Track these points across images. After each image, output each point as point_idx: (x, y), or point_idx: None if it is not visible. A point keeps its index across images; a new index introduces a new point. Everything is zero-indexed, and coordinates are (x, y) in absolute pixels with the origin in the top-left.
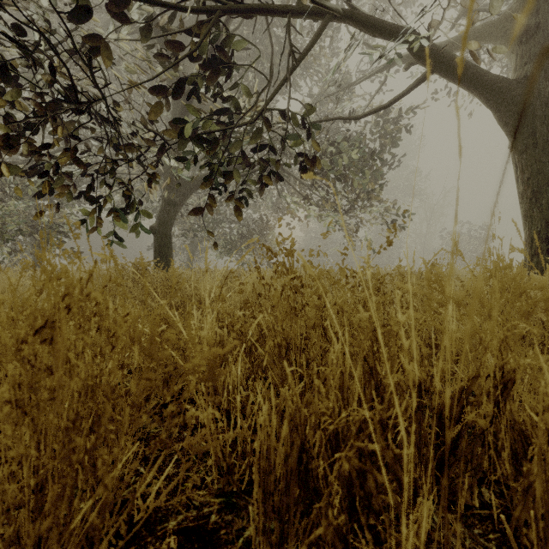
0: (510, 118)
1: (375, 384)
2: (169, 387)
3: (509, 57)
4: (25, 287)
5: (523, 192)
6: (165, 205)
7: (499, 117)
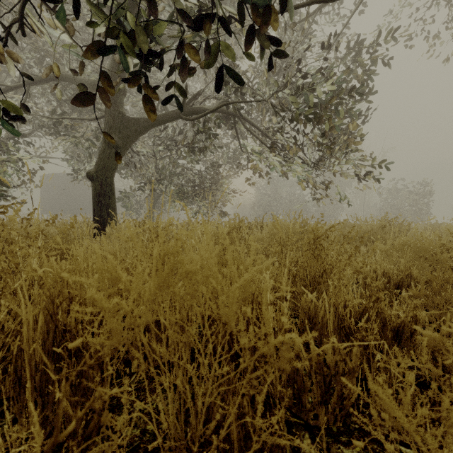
0: None
1: None
2: None
3: None
4: None
5: None
6: (106, 148)
7: None
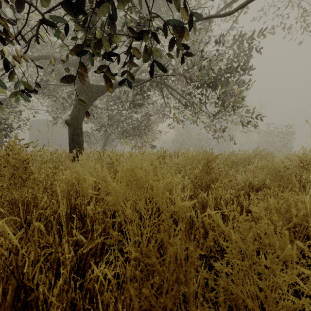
0: None
1: None
2: None
3: None
4: None
5: None
6: (77, 104)
7: None
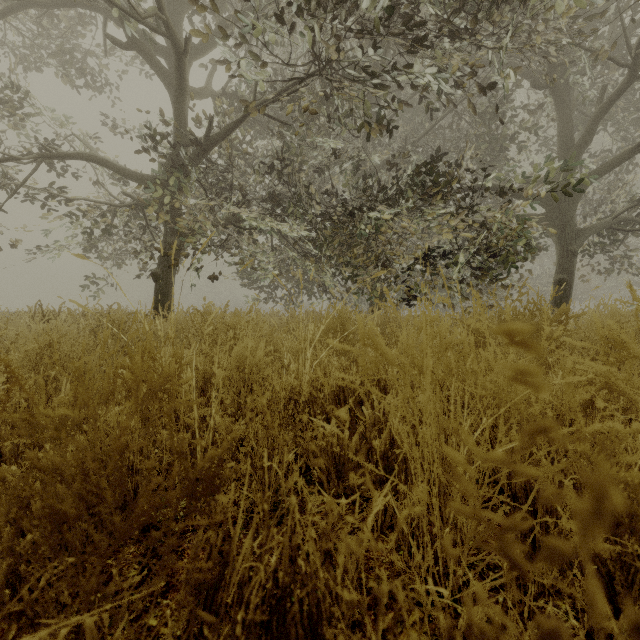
0: None
1: None
2: None
3: None
4: None
5: None
6: None
7: None
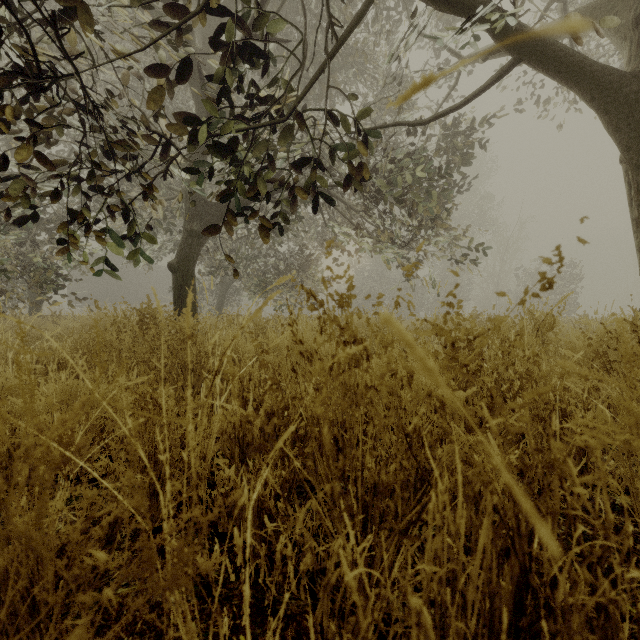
0: (624, 123)
1: (520, 567)
2: (159, 503)
3: (621, 46)
4: (1, 340)
5: (639, 218)
6: (187, 237)
7: (609, 122)
